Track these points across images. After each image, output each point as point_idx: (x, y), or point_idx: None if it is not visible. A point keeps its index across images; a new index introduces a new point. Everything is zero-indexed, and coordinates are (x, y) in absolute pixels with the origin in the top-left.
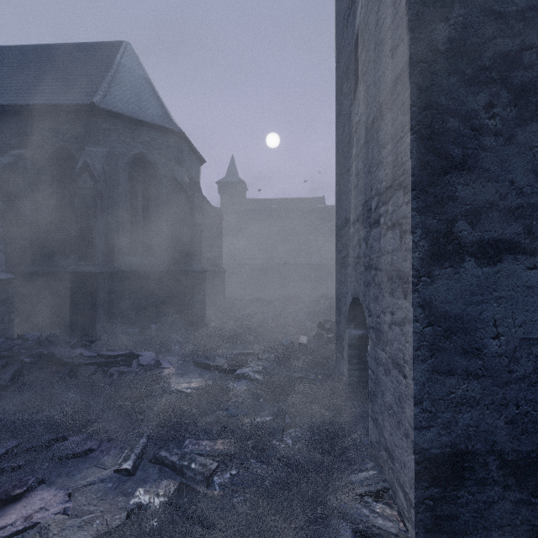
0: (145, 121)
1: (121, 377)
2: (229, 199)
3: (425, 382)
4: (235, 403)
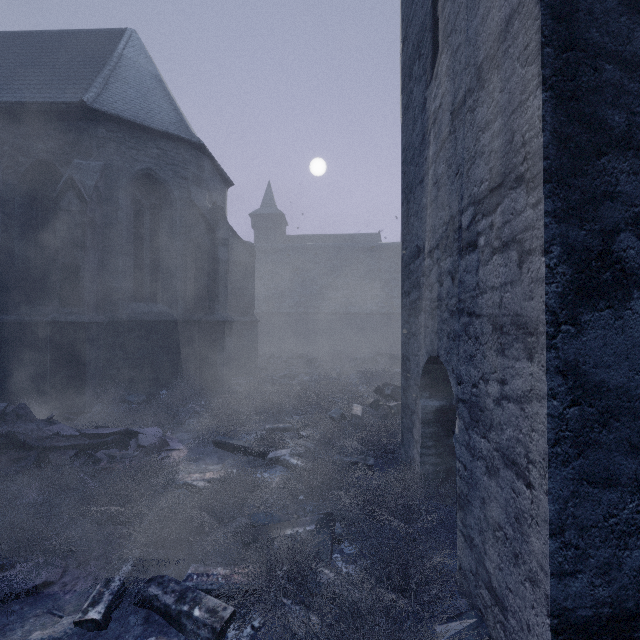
0: (153, 128)
1: (110, 465)
2: (265, 235)
3: (569, 497)
4: (265, 502)
